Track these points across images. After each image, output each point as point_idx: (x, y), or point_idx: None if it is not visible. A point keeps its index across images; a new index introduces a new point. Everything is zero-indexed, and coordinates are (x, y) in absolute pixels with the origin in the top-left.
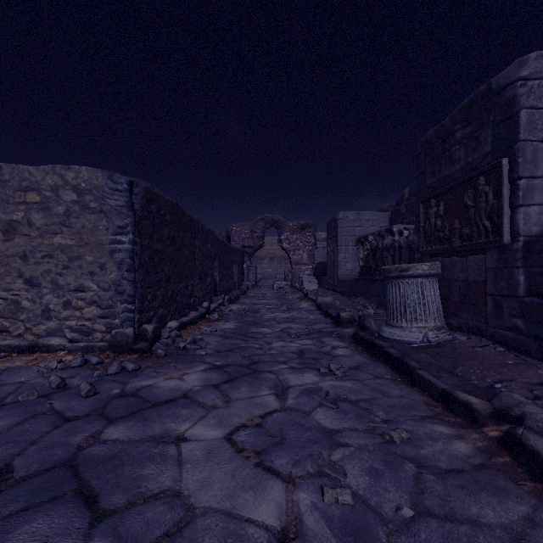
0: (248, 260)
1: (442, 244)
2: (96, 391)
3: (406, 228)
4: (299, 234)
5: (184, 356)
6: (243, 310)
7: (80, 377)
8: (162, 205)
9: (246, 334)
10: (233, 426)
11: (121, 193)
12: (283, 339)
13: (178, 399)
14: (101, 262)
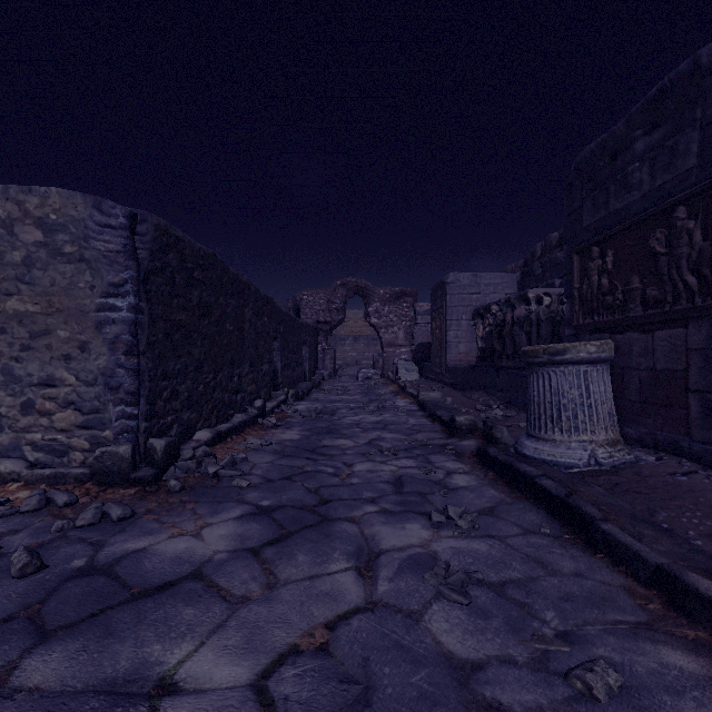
0: (323, 340)
1: (610, 314)
2: (40, 565)
3: (548, 294)
4: (393, 305)
5: (212, 490)
6: (313, 410)
7: (29, 531)
8: (188, 255)
9: (315, 449)
10: (274, 652)
11: (116, 232)
12: (371, 458)
13: (183, 581)
14: (82, 340)
